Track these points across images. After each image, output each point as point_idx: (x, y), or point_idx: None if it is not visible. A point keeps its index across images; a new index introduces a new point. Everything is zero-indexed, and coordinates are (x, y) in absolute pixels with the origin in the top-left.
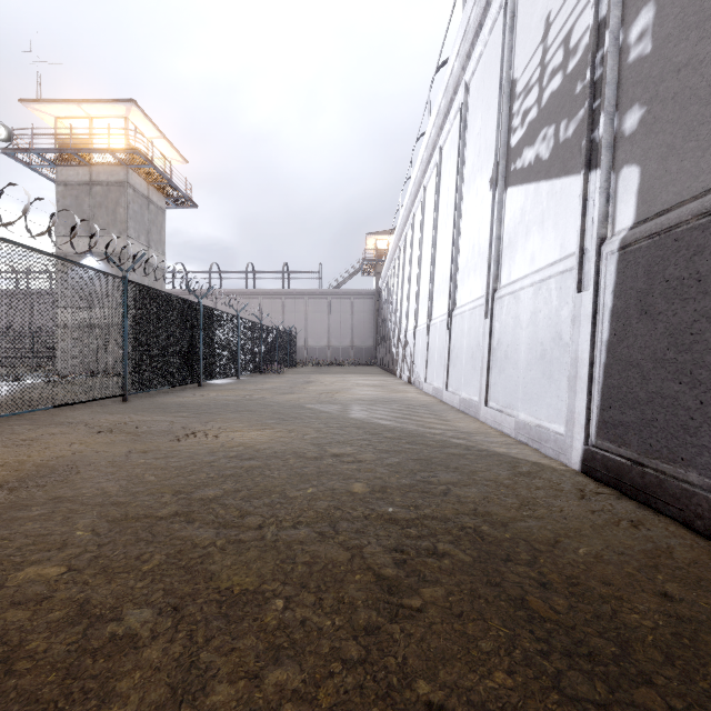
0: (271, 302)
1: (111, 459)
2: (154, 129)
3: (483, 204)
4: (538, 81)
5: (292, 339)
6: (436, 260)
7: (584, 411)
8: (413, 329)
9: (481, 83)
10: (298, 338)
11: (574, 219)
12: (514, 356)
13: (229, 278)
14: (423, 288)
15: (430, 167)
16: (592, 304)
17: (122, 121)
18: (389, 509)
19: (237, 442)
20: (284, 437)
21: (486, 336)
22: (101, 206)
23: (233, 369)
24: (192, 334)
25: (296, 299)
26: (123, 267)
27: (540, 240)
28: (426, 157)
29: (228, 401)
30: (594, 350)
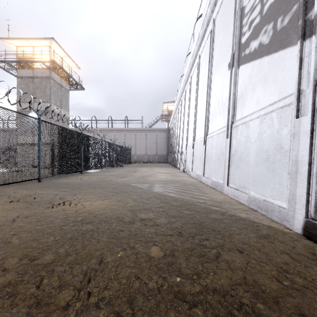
0: (119, 134)
1: (1, 223)
2: (63, 52)
3: (224, 78)
4: (260, 1)
5: (129, 151)
6: (197, 111)
7: (305, 195)
8: (185, 145)
9: (222, 16)
10: (132, 150)
11: (290, 73)
12: (246, 158)
13: (100, 123)
14: (190, 125)
15: (194, 66)
16: (310, 124)
17: (48, 48)
18: (177, 278)
19: (85, 209)
20: (115, 205)
21: (227, 147)
22: (38, 88)
23: (99, 165)
24: (77, 148)
25: (131, 132)
26: (48, 116)
27: (263, 91)
28: (192, 61)
29: (92, 182)
30: (312, 155)
